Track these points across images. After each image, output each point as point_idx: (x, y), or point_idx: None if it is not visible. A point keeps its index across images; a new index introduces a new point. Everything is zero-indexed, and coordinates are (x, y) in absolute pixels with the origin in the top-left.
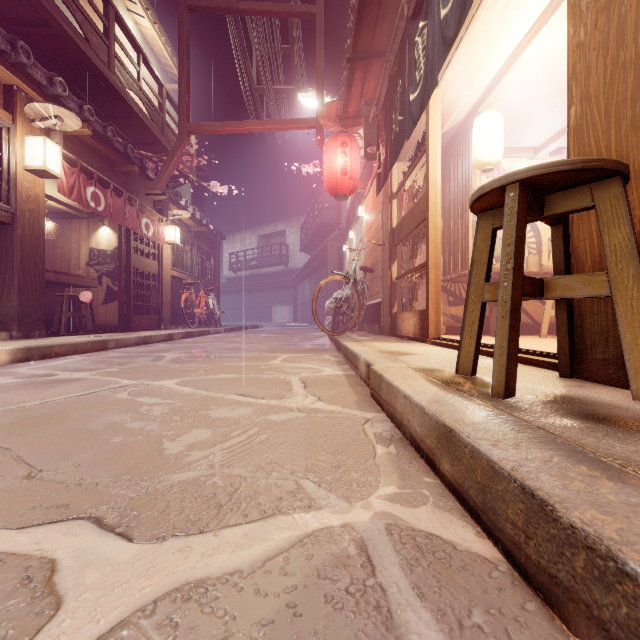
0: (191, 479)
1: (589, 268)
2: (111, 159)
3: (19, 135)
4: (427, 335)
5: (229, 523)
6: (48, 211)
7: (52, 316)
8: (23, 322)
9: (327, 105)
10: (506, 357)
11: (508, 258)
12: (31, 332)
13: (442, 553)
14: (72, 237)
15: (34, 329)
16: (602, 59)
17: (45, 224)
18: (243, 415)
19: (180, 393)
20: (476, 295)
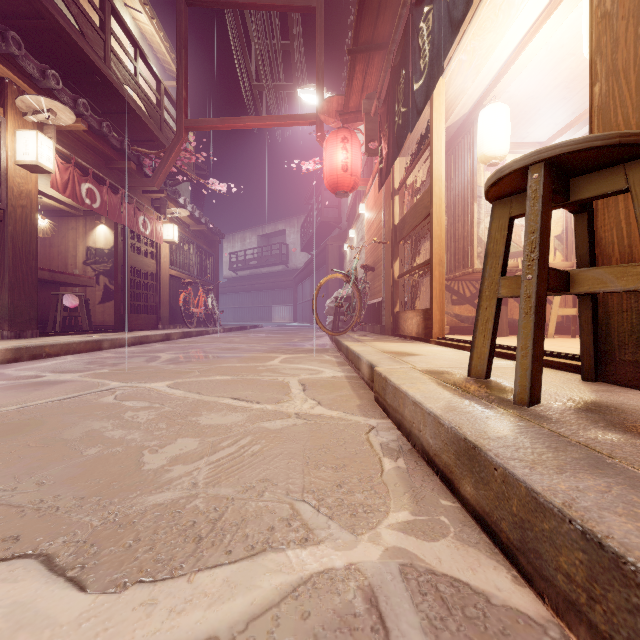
0: (169, 502)
1: (617, 260)
2: (107, 155)
3: (10, 129)
4: (431, 335)
5: (208, 563)
6: (44, 209)
7: (47, 315)
8: (15, 321)
9: (327, 100)
10: (531, 359)
11: (532, 247)
12: (23, 332)
13: (473, 609)
14: (69, 235)
15: (26, 329)
16: (632, 28)
17: (41, 222)
18: (236, 422)
19: (170, 397)
20: (491, 290)
